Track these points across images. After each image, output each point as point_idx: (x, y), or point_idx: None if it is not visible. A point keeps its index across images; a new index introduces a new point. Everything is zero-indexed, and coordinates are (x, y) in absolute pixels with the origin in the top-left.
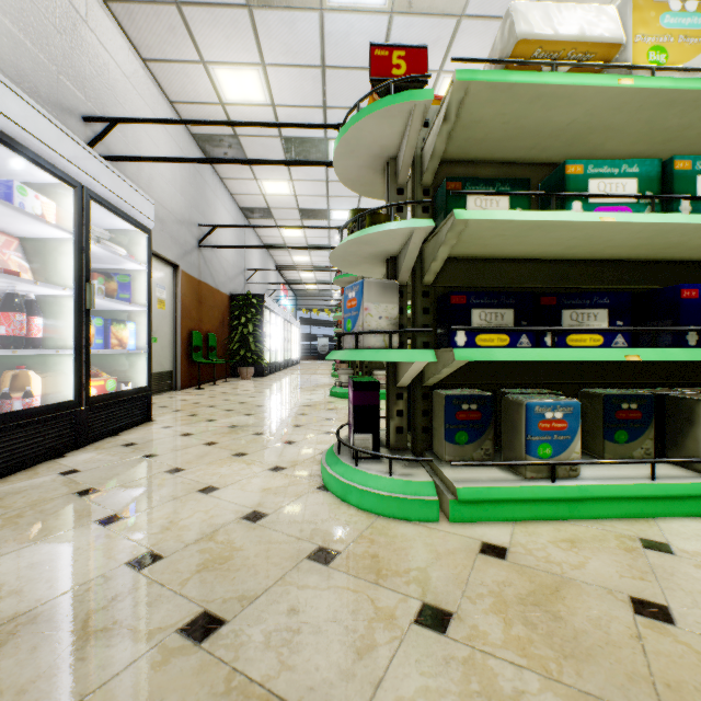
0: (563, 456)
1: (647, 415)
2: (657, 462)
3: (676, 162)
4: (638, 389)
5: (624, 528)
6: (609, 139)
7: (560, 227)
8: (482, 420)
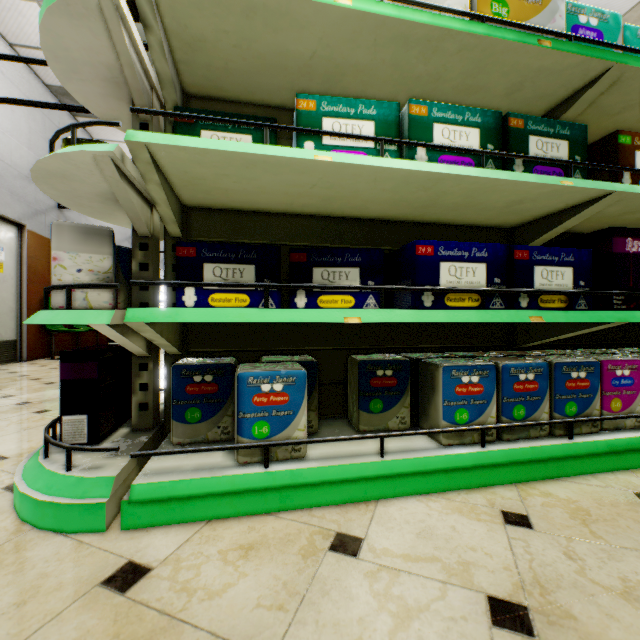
0: (284, 434)
1: (403, 382)
2: (386, 436)
3: (412, 106)
4: (405, 354)
5: (333, 519)
6: (367, 86)
7: (278, 166)
8: (220, 393)
